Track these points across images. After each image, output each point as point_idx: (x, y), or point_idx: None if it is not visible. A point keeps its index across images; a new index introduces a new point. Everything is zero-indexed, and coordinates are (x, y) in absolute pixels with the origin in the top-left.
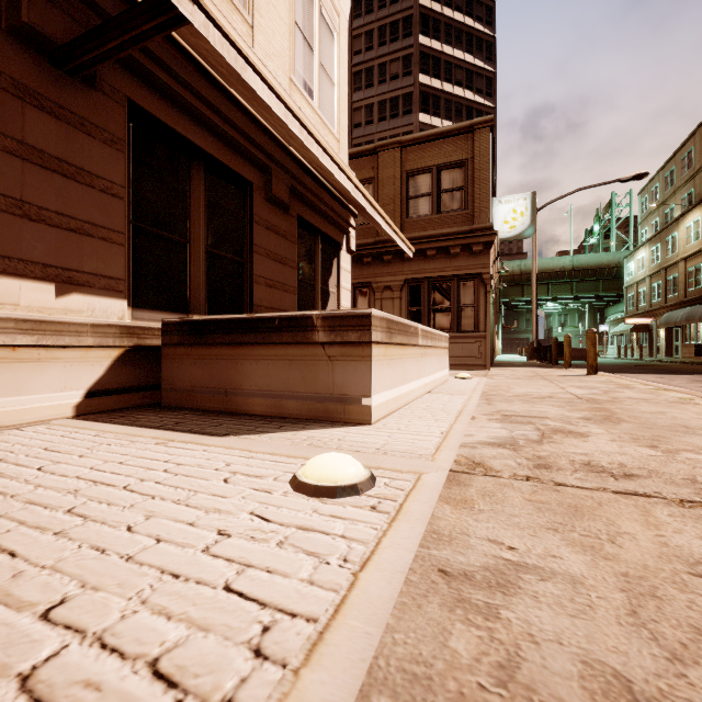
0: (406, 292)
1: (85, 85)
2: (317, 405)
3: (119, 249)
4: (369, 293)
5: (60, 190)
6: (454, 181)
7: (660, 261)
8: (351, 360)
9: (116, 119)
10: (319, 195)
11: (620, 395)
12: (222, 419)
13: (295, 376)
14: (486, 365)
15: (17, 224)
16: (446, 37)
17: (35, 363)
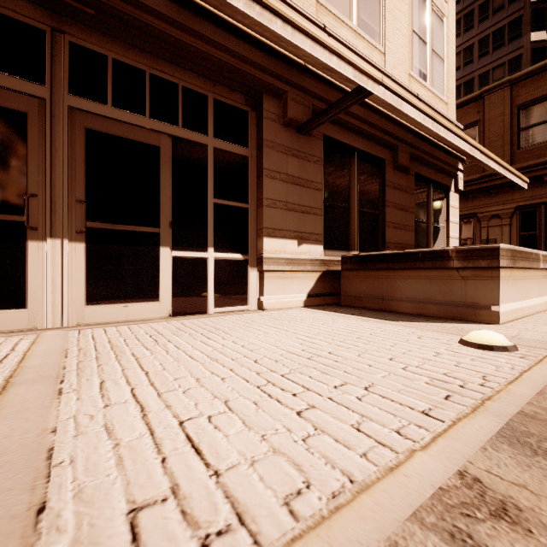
0: (517, 218)
1: (307, 136)
2: (452, 309)
3: (319, 218)
4: (473, 222)
5: (298, 193)
6: None
7: None
8: (481, 279)
9: (319, 148)
10: (432, 153)
11: None
12: (384, 313)
13: (434, 290)
14: None
15: (285, 213)
16: None
17: (290, 279)
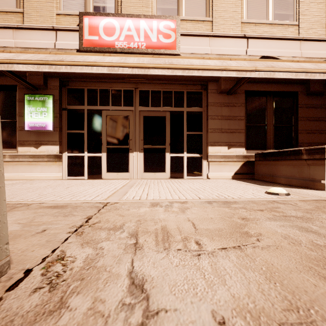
0: None
1: (234, 94)
2: (303, 182)
3: (242, 134)
4: None
5: (228, 123)
6: None
7: None
8: (316, 165)
9: (242, 98)
10: None
11: None
12: (268, 183)
13: (295, 171)
14: None
15: (220, 134)
16: None
17: (224, 165)
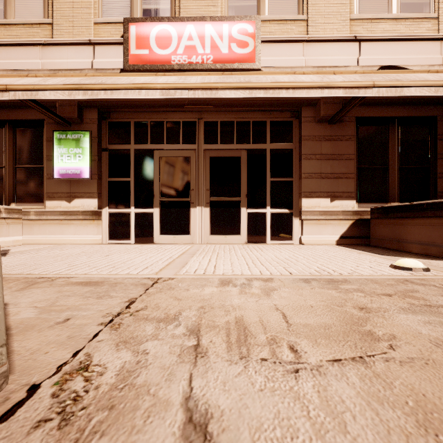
0: None
1: (339, 123)
2: None
3: (352, 180)
4: None
5: (331, 165)
6: None
7: None
8: None
9: (351, 128)
10: None
11: None
12: (392, 252)
13: (435, 234)
14: None
15: (319, 181)
16: None
17: (324, 225)
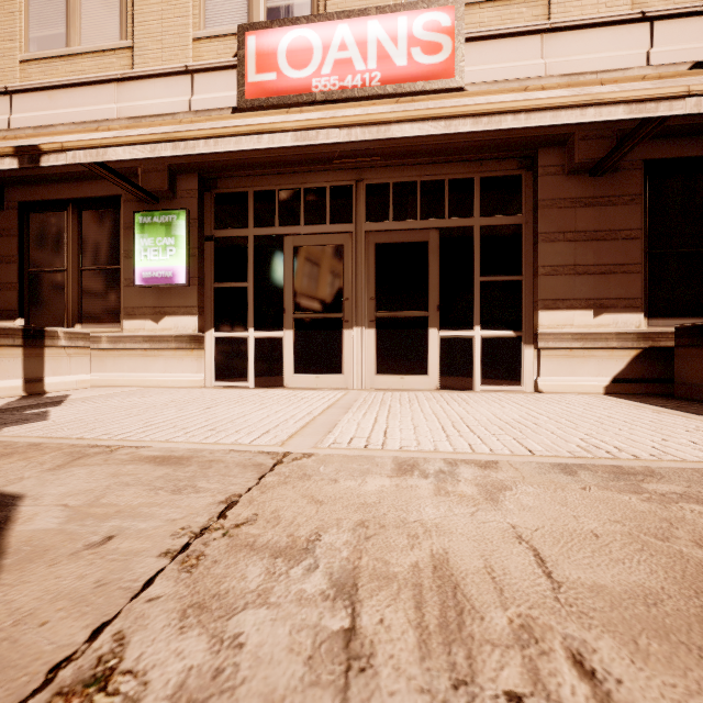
0: None
1: (610, 173)
2: None
3: (635, 276)
4: None
5: (595, 250)
6: None
7: None
8: None
9: (634, 182)
10: None
11: None
12: None
13: None
14: None
15: (572, 279)
16: None
17: (581, 358)
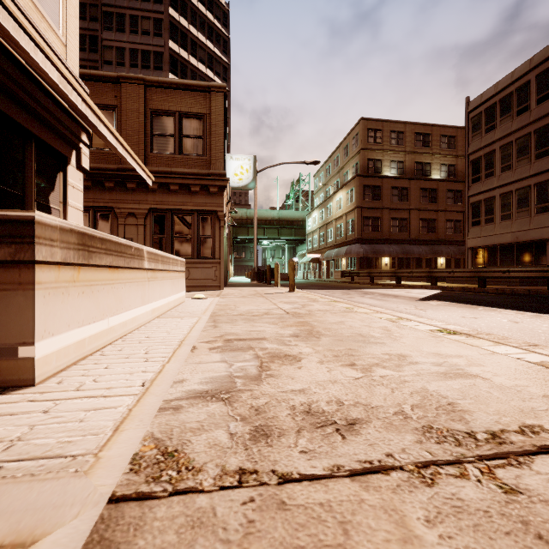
0: (150, 220)
1: None
2: None
3: None
4: (111, 218)
5: None
6: (195, 129)
7: (324, 219)
8: None
9: None
10: (31, 92)
11: (312, 308)
12: None
13: None
14: (220, 286)
15: None
16: (192, 20)
17: None
